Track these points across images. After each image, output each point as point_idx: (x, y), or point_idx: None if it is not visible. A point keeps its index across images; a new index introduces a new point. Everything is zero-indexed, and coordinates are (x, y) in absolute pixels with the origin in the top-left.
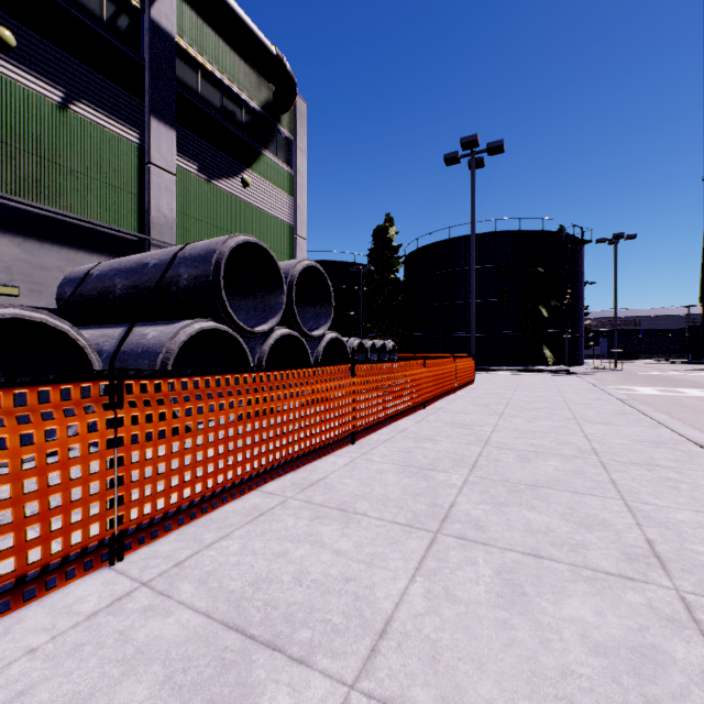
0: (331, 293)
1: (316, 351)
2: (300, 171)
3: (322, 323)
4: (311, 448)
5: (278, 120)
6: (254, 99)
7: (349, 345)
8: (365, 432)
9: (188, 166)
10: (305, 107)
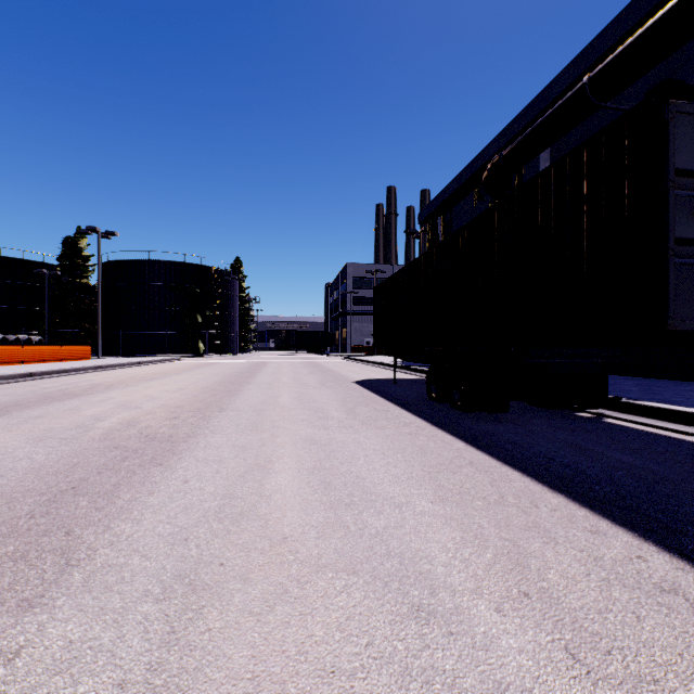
0: None
1: None
2: None
3: None
4: None
5: None
6: None
7: None
8: None
9: None
10: None
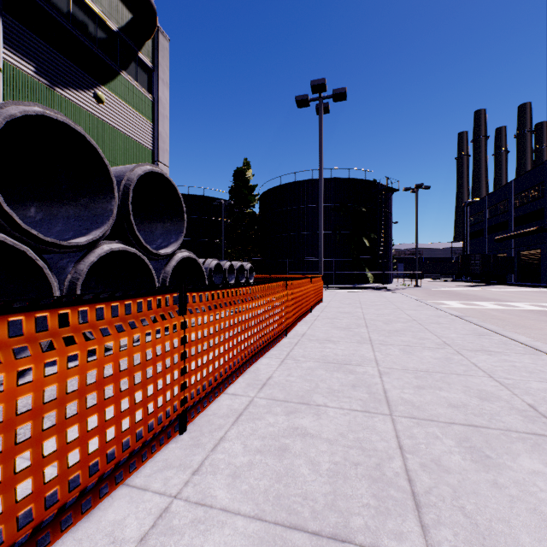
0: (183, 207)
1: (163, 271)
2: (162, 100)
3: (173, 241)
4: (46, 515)
5: (139, 46)
6: (110, 17)
7: (206, 266)
8: (209, 398)
9: (21, 64)
10: (167, 41)
